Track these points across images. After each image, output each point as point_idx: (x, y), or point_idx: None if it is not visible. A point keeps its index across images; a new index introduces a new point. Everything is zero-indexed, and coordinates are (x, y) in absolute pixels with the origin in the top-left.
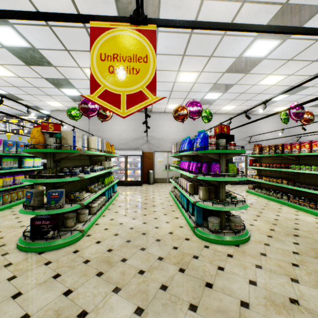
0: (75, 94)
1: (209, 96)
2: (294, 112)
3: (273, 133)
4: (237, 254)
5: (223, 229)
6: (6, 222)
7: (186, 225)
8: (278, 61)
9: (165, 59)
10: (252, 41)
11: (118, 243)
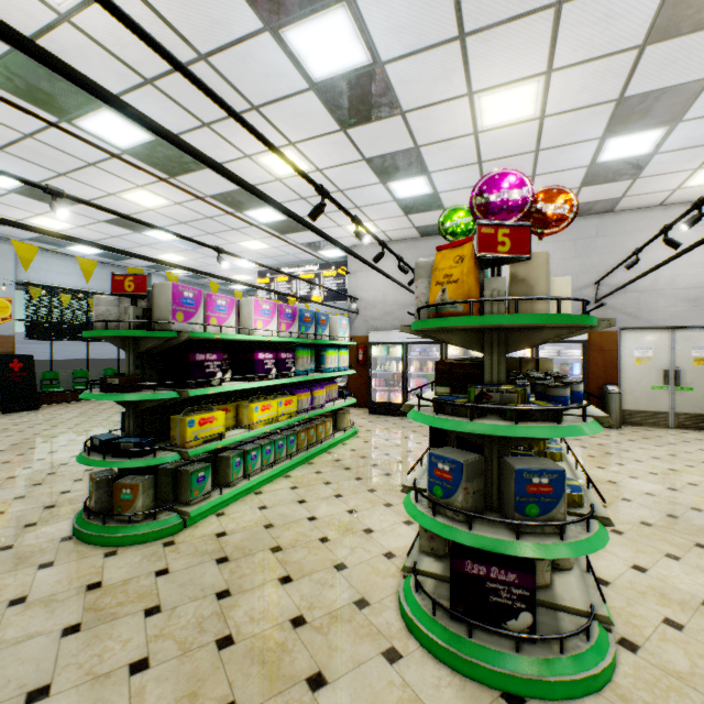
0: (417, 193)
1: None
2: None
3: None
4: None
5: None
6: (322, 506)
7: None
8: None
9: None
10: None
11: None
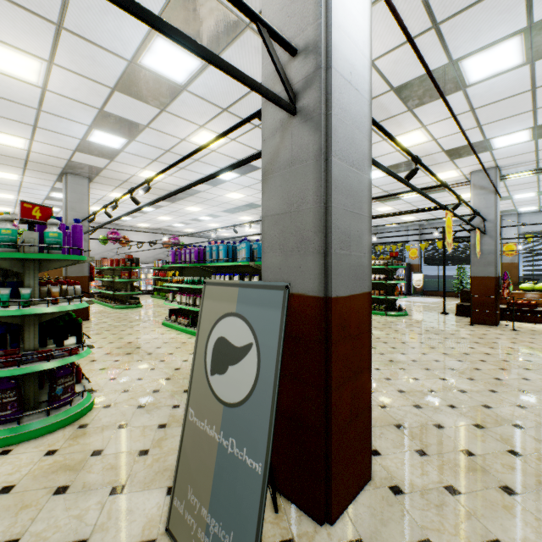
0: None
1: None
2: (111, 237)
3: (144, 246)
4: None
5: None
6: None
7: None
8: None
9: None
10: (50, 192)
11: None
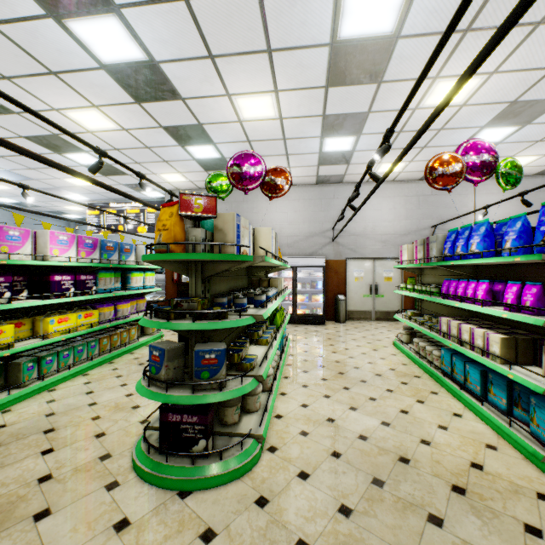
0: (210, 156)
1: (484, 137)
2: None
3: None
4: None
5: None
6: (106, 394)
7: (500, 442)
8: None
9: (415, 50)
10: None
11: (355, 487)
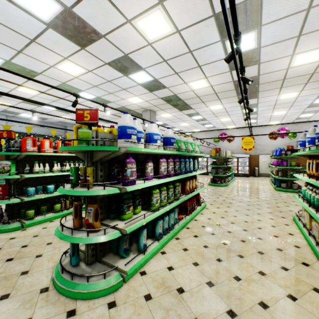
0: (210, 126)
1: (303, 116)
2: None
3: None
4: (289, 193)
5: (289, 188)
6: None
7: (272, 188)
8: None
9: (263, 111)
10: (314, 100)
11: (241, 188)
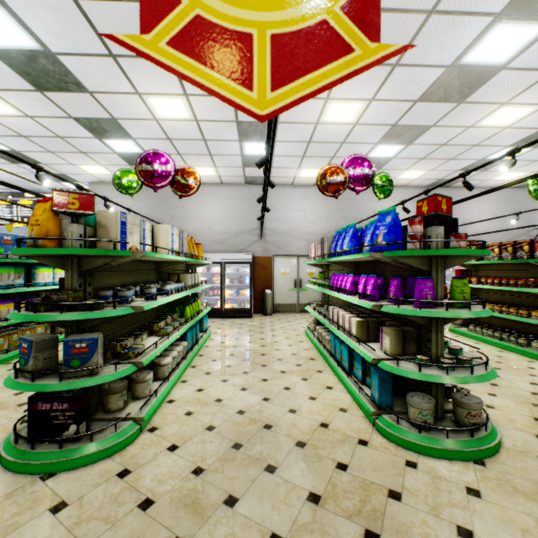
0: (132, 150)
1: (379, 152)
2: None
3: (491, 222)
4: (488, 487)
5: (439, 420)
6: None
7: (352, 405)
8: (531, 73)
9: None
10: (487, 28)
11: (215, 452)
